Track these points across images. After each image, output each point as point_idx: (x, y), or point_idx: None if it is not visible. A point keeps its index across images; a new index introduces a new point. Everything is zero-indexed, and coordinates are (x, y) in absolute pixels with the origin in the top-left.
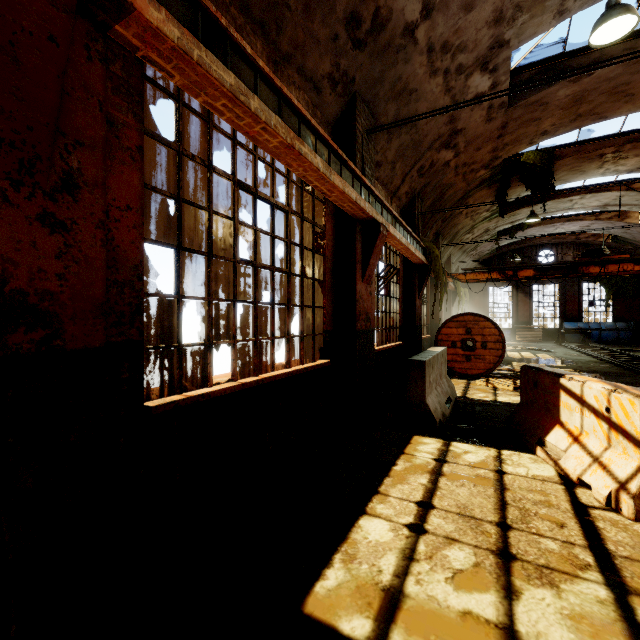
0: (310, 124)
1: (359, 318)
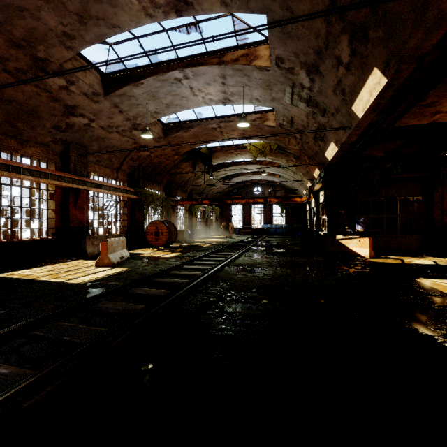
0: (27, 168)
1: (72, 222)
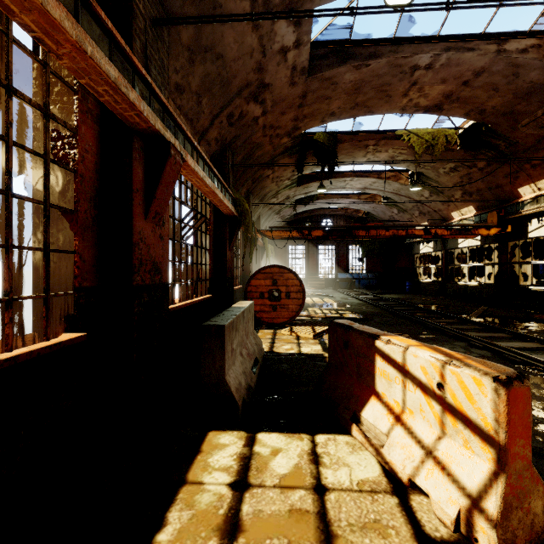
0: None
1: (139, 269)
